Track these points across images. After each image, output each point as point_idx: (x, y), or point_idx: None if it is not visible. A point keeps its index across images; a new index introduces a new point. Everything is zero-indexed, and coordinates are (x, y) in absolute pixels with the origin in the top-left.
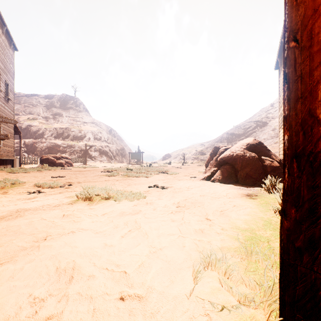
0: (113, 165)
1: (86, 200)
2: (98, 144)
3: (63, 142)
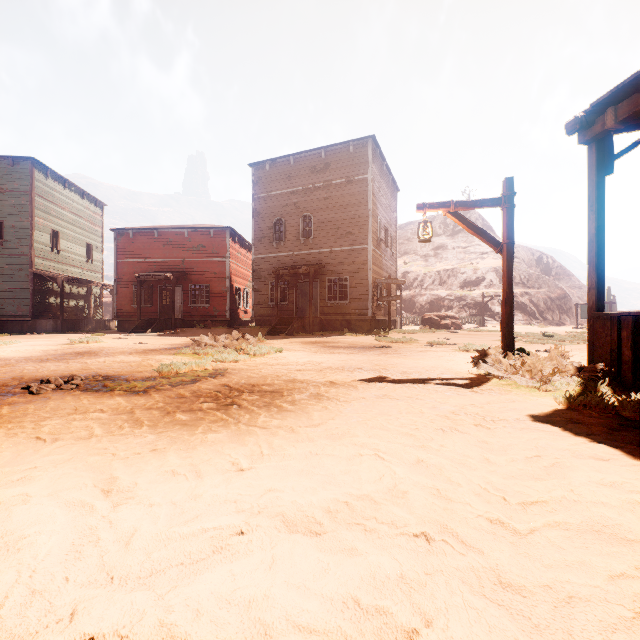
0: (532, 329)
1: (464, 351)
2: None
3: (448, 293)
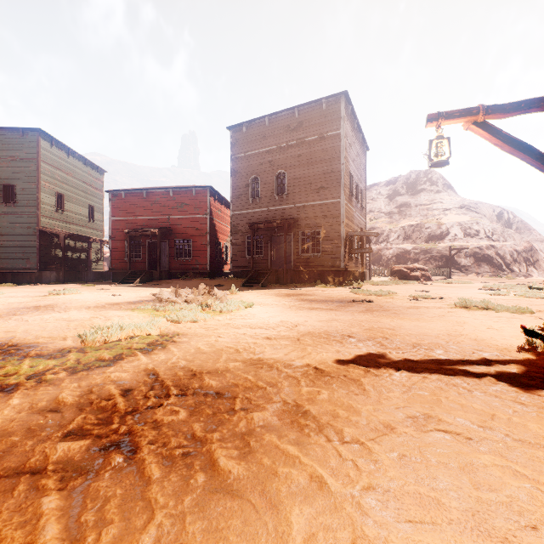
0: (502, 281)
1: (463, 308)
2: (471, 244)
3: (414, 246)
